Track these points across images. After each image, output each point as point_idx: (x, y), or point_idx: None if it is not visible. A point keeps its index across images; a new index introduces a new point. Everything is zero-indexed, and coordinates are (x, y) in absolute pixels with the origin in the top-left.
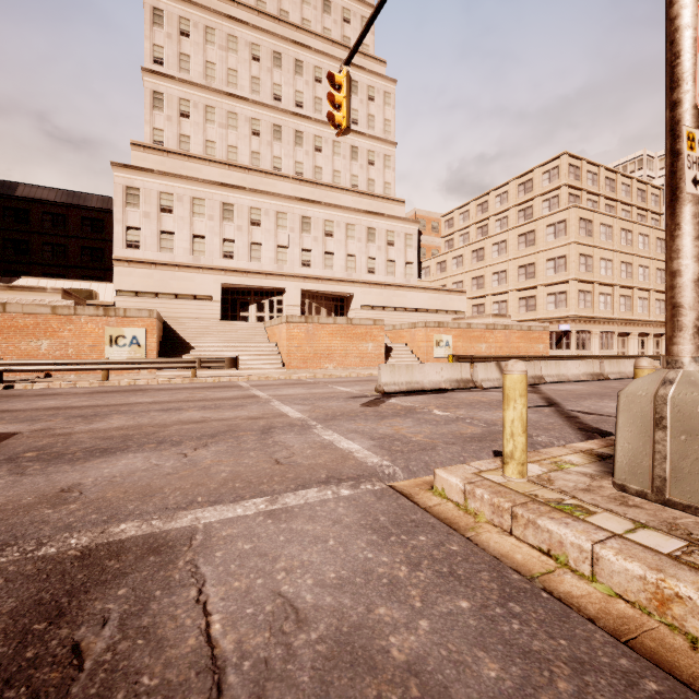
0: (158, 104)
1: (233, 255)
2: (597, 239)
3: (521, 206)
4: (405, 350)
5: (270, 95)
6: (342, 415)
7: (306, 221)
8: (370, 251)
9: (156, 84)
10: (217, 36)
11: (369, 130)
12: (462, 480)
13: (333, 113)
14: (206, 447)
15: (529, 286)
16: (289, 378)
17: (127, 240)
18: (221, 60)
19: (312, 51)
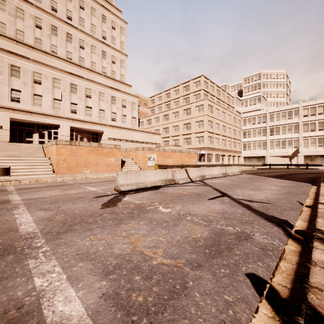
0: None
1: (19, 100)
2: (214, 114)
3: (184, 97)
4: (132, 162)
5: (49, 6)
6: (80, 222)
7: (74, 86)
8: (113, 109)
9: None
10: None
11: (112, 44)
12: None
13: None
14: None
15: (188, 133)
16: (55, 181)
17: None
18: None
19: None
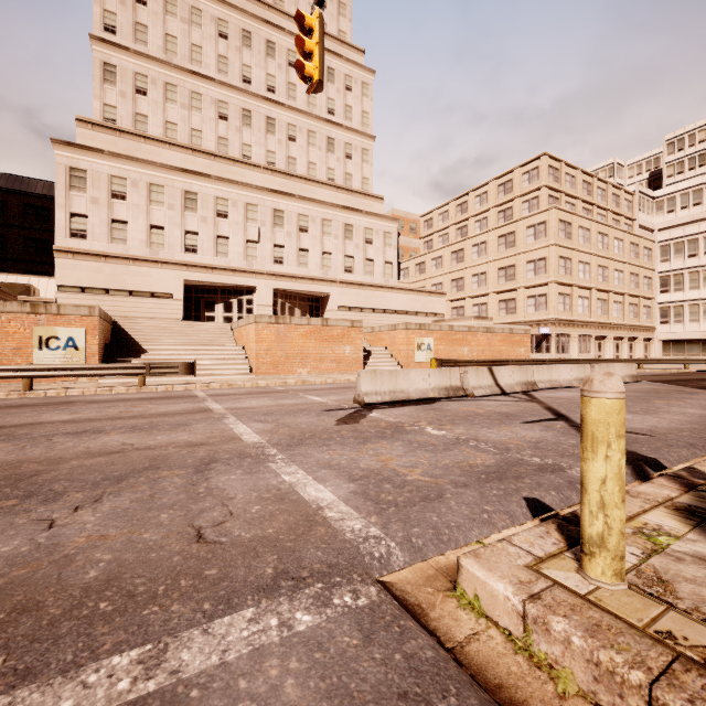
0: (110, 77)
1: (196, 248)
2: (576, 242)
3: (501, 207)
4: (385, 353)
5: (239, 77)
6: (312, 437)
7: (278, 214)
8: (348, 249)
9: (107, 55)
10: (179, 7)
11: (346, 121)
12: (516, 588)
13: (303, 61)
14: (97, 503)
15: (509, 289)
16: (257, 385)
17: (71, 229)
18: (183, 34)
19: (286, 33)
